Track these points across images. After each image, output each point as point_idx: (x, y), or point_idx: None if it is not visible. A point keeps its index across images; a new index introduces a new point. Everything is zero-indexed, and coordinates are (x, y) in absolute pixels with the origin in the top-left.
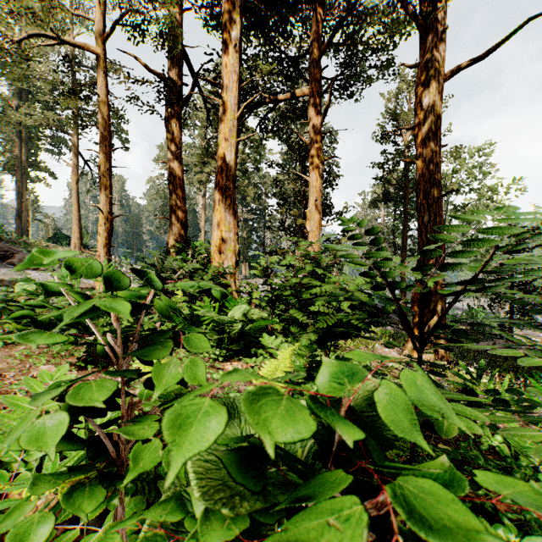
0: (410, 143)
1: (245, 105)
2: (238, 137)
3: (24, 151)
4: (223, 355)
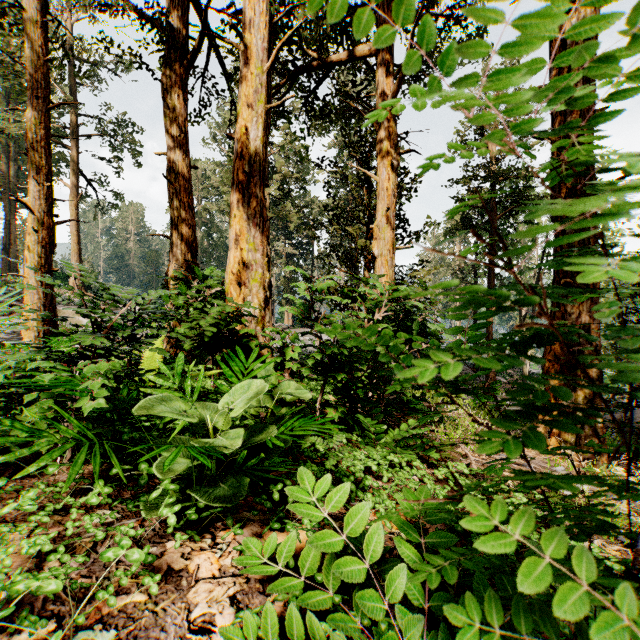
0: (500, 152)
1: (278, 46)
2: (268, 103)
3: (12, 169)
4: (192, 518)
